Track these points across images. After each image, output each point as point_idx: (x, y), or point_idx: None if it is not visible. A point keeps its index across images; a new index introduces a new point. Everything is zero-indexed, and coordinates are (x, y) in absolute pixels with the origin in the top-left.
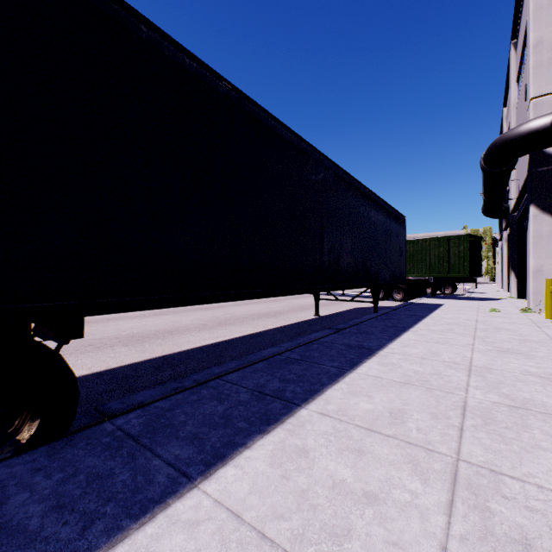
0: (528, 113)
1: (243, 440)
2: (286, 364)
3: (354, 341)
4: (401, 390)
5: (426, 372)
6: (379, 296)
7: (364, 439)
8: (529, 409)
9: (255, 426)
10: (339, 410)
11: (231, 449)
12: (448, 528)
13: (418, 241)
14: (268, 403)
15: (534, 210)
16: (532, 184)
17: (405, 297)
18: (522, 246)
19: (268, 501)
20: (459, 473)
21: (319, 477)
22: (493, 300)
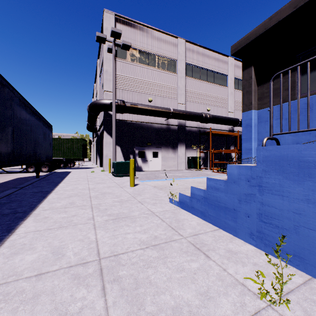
0: (103, 95)
1: (16, 224)
2: (4, 204)
3: (36, 190)
4: (70, 198)
5: (76, 192)
6: (32, 170)
7: (65, 209)
8: (105, 193)
9: (17, 220)
10: (50, 207)
11: (14, 227)
12: (93, 212)
13: (57, 139)
14: (13, 215)
15: (105, 133)
16: (105, 123)
17: (50, 169)
18: (101, 145)
19: (45, 226)
20: (93, 206)
21: (57, 218)
22: (92, 168)
